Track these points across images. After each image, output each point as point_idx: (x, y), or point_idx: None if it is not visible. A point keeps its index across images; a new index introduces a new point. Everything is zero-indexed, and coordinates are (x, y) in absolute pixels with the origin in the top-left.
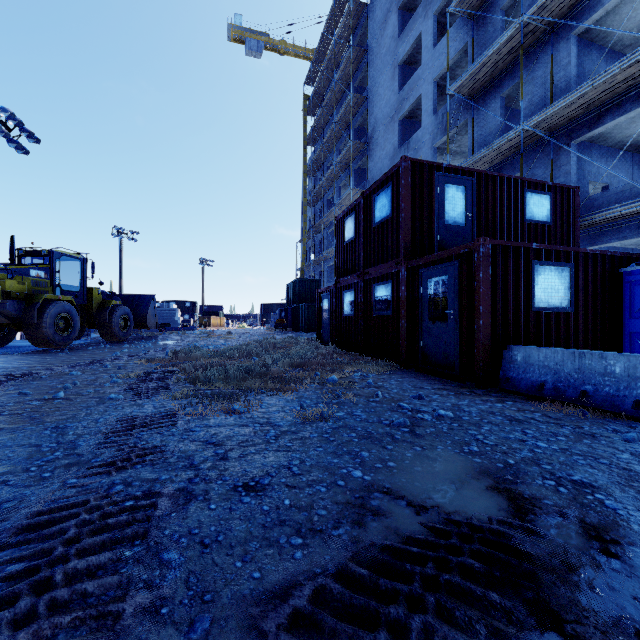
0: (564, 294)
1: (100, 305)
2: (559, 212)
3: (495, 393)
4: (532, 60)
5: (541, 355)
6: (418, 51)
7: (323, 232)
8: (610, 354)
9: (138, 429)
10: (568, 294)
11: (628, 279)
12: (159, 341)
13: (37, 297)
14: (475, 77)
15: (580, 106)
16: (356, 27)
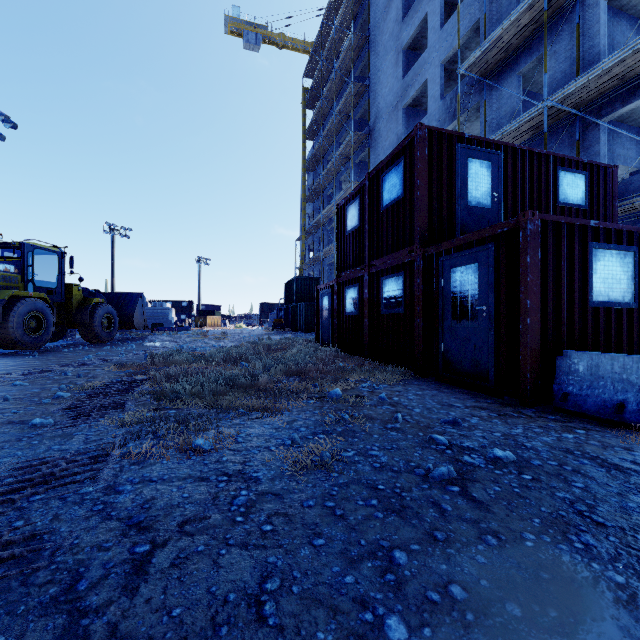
0: (627, 285)
1: (80, 303)
2: (595, 194)
3: (551, 414)
4: (554, 32)
5: (616, 365)
6: (423, 35)
7: (323, 229)
8: None
9: (33, 488)
10: (631, 285)
11: None
12: (145, 342)
13: (3, 293)
14: (489, 54)
15: (614, 77)
16: (357, 14)
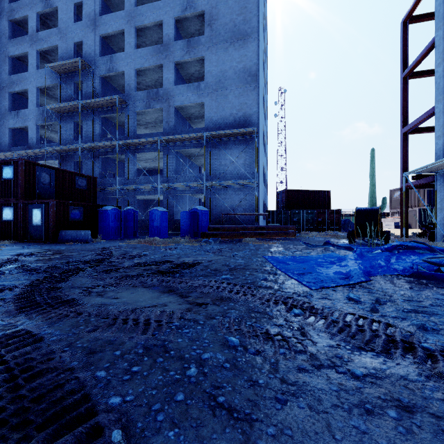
0: (81, 216)
1: None
2: (90, 185)
3: (56, 243)
4: (87, 115)
5: (69, 232)
6: (26, 57)
7: None
8: (82, 231)
9: None
10: (82, 216)
11: (99, 212)
12: None
13: None
14: (61, 108)
15: (100, 147)
16: None
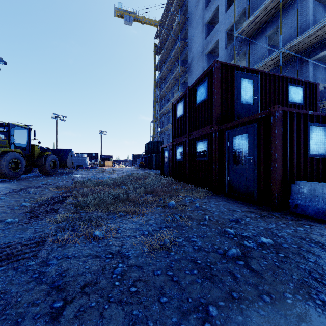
0: None
1: (39, 154)
2: (307, 98)
3: (289, 216)
4: (285, 14)
5: (325, 189)
6: (216, 16)
7: (164, 116)
8: None
9: None
10: None
11: None
12: (73, 175)
13: None
14: (251, 25)
15: (317, 36)
16: (182, 6)
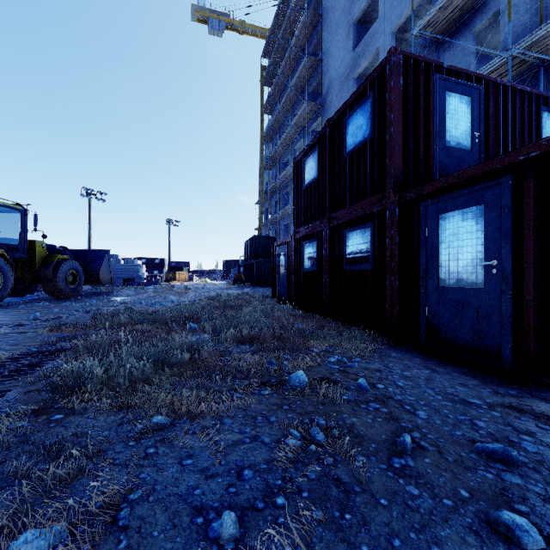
0: None
1: (44, 260)
2: None
3: None
4: None
5: None
6: (373, 8)
7: (279, 193)
8: None
9: None
10: None
11: None
12: (109, 297)
13: None
14: (444, 12)
15: None
16: None
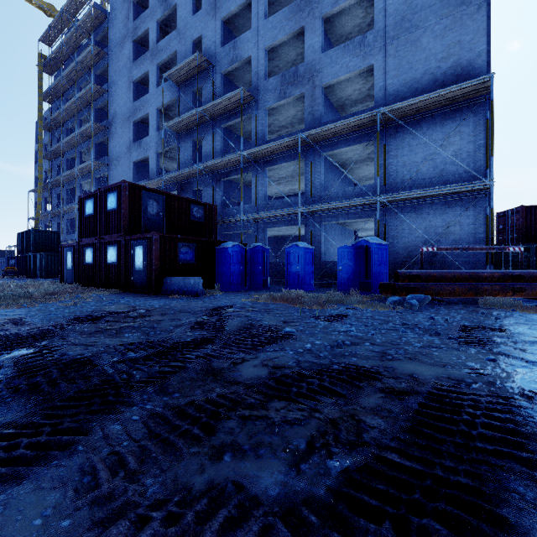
0: (193, 256)
1: None
2: (208, 216)
3: (159, 295)
4: (206, 129)
5: (175, 279)
6: (148, 79)
7: (62, 187)
8: (191, 277)
9: None
10: (194, 256)
11: (217, 251)
12: None
13: None
14: (178, 124)
15: (221, 165)
16: (97, 27)
